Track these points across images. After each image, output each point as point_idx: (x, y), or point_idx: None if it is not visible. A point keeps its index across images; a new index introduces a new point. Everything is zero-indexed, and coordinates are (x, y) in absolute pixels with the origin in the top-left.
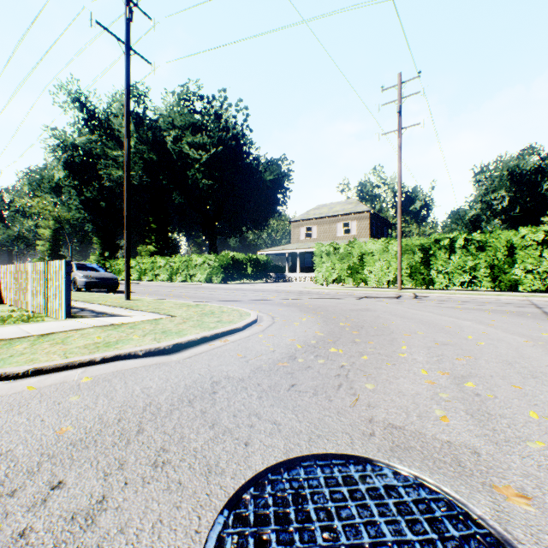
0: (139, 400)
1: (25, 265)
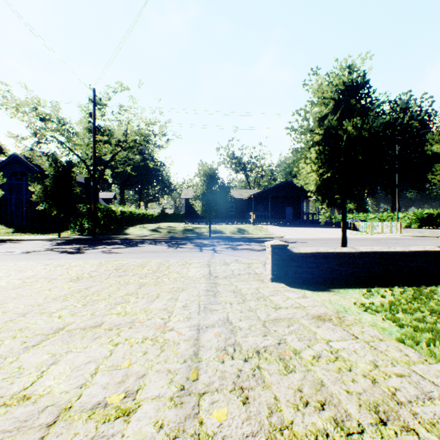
0: (439, 238)
1: (375, 222)
